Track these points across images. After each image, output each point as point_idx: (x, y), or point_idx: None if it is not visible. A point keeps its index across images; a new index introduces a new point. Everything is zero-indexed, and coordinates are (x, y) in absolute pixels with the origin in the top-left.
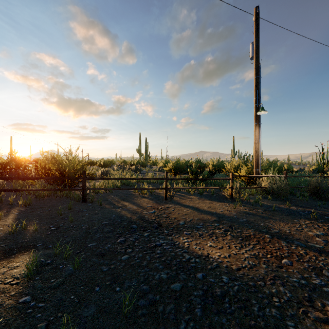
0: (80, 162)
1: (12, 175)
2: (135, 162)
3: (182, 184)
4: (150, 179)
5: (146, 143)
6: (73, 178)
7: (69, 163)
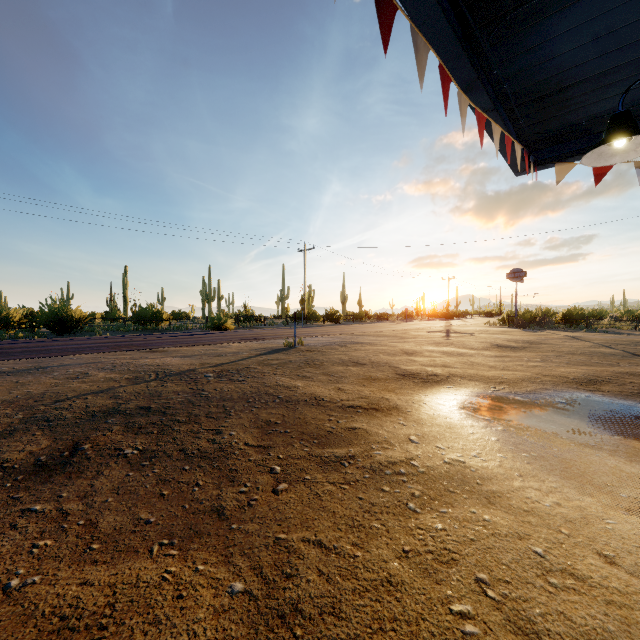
0: (581, 313)
1: (531, 321)
2: None
3: None
4: (625, 320)
5: None
6: (581, 319)
7: (574, 313)
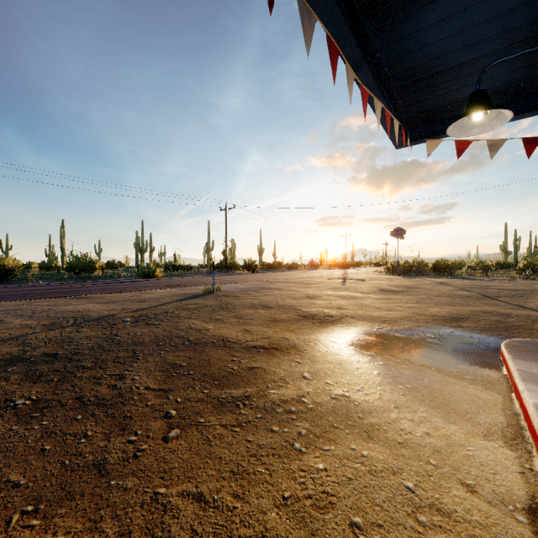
0: (447, 263)
1: (409, 270)
2: (495, 263)
3: (503, 274)
4: (478, 269)
5: (515, 237)
6: (447, 268)
7: (441, 264)
